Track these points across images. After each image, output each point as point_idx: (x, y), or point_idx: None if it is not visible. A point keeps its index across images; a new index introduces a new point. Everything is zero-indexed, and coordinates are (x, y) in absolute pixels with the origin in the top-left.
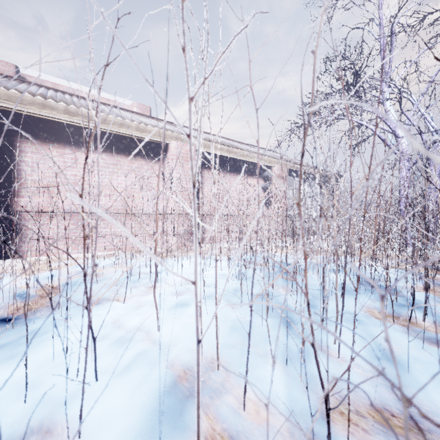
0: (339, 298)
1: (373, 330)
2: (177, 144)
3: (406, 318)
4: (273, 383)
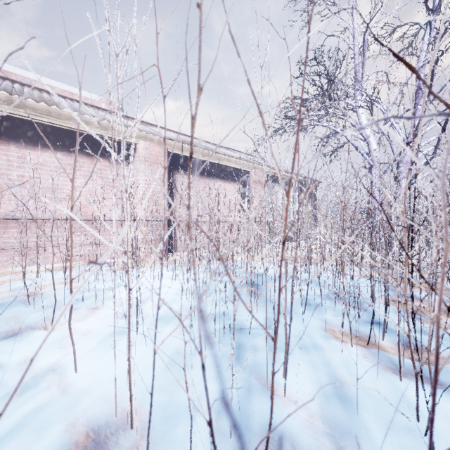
0: (301, 315)
1: (329, 356)
2: (146, 144)
3: (366, 337)
4: (193, 447)
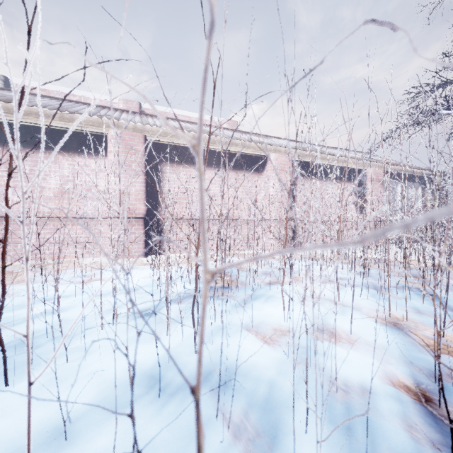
0: None
1: None
2: (276, 155)
3: None
4: None
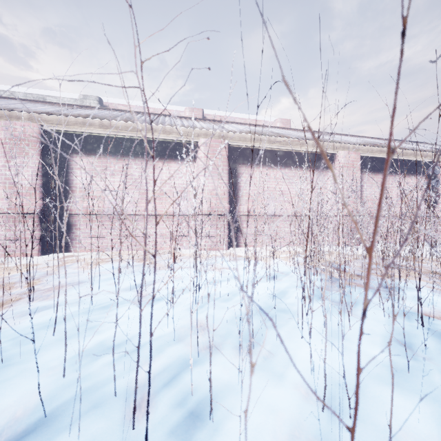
0: None
1: None
2: (344, 153)
3: None
4: None
